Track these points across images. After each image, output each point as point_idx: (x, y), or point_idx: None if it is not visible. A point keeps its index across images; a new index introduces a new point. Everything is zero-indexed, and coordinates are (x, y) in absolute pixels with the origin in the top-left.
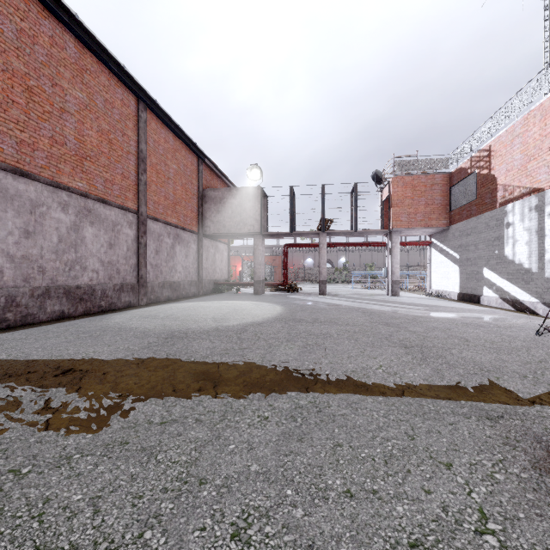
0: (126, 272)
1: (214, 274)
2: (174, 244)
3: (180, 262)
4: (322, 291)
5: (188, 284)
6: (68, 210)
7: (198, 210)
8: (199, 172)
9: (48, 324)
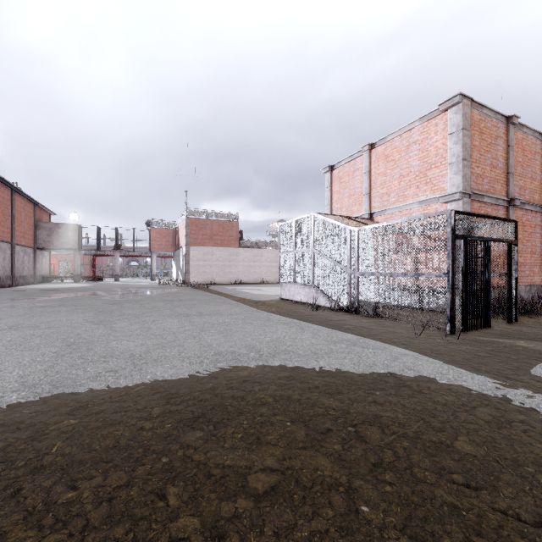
0: (8, 271)
1: (42, 271)
2: (24, 255)
3: (26, 265)
4: (116, 280)
5: (30, 276)
6: None
7: (34, 234)
8: (35, 212)
9: None
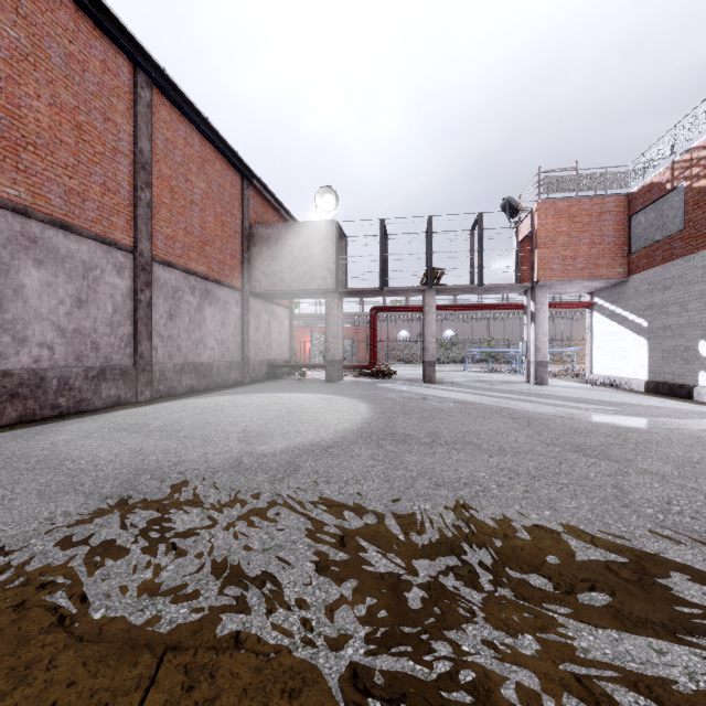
0: (112, 348)
1: (268, 352)
2: (203, 305)
3: (213, 333)
4: (429, 377)
5: (226, 366)
6: None
7: (242, 255)
8: (245, 199)
9: None
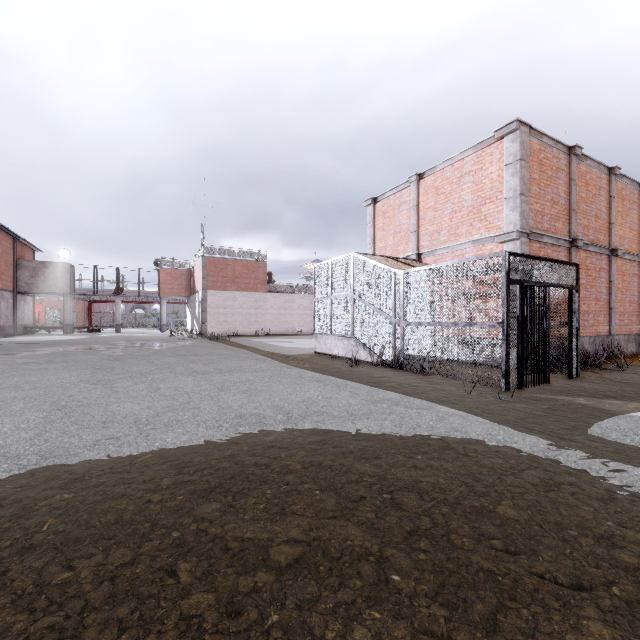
0: None
1: (24, 320)
2: (1, 301)
3: (4, 312)
4: (117, 331)
5: (9, 327)
6: None
7: (14, 275)
8: (15, 248)
9: None
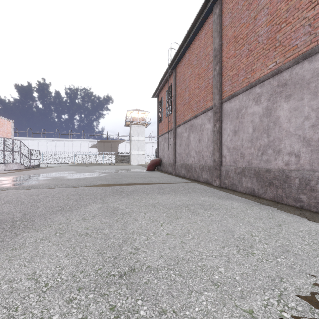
0: None
1: None
2: None
3: None
4: None
5: None
6: (261, 100)
7: None
8: None
9: (229, 192)
